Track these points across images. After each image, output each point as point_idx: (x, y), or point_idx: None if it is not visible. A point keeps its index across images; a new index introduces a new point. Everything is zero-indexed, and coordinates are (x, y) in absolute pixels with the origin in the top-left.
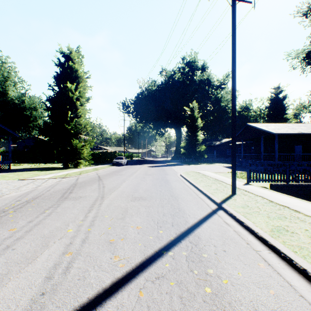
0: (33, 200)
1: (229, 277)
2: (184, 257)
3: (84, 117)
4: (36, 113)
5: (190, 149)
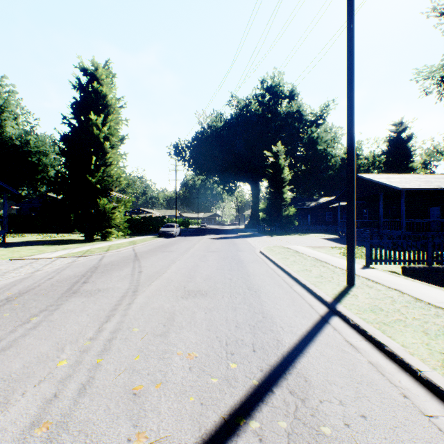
0: (19, 296)
1: None
2: (284, 435)
3: (117, 165)
4: (47, 160)
5: (273, 213)
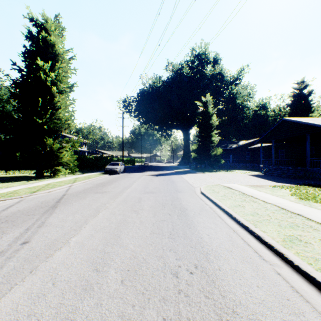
0: None
1: None
2: None
3: (66, 109)
4: (10, 107)
5: (203, 153)
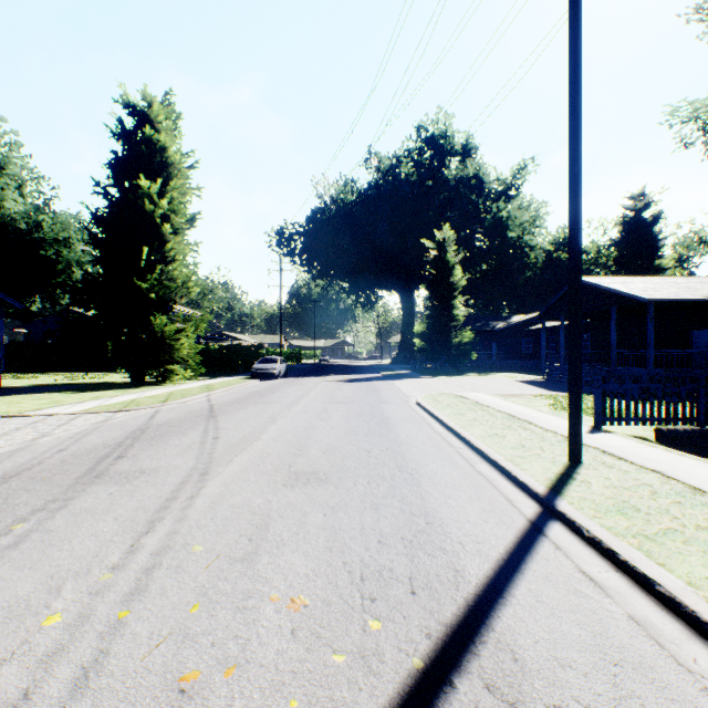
0: (2, 483)
1: None
2: None
3: (183, 261)
4: (71, 253)
5: (436, 340)
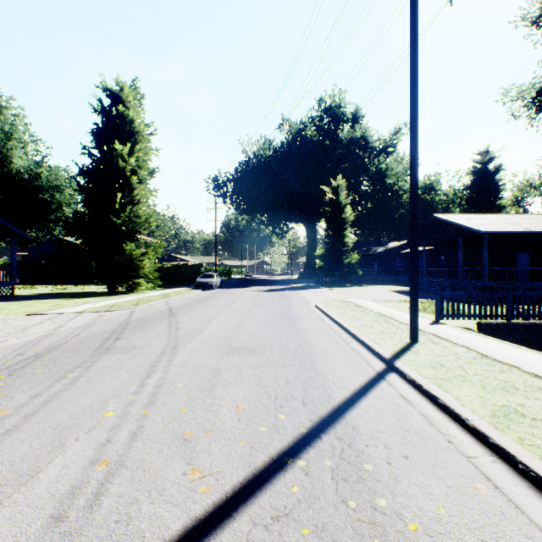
0: (48, 353)
1: (420, 516)
2: (329, 471)
3: (146, 203)
4: (61, 197)
5: (332, 261)
